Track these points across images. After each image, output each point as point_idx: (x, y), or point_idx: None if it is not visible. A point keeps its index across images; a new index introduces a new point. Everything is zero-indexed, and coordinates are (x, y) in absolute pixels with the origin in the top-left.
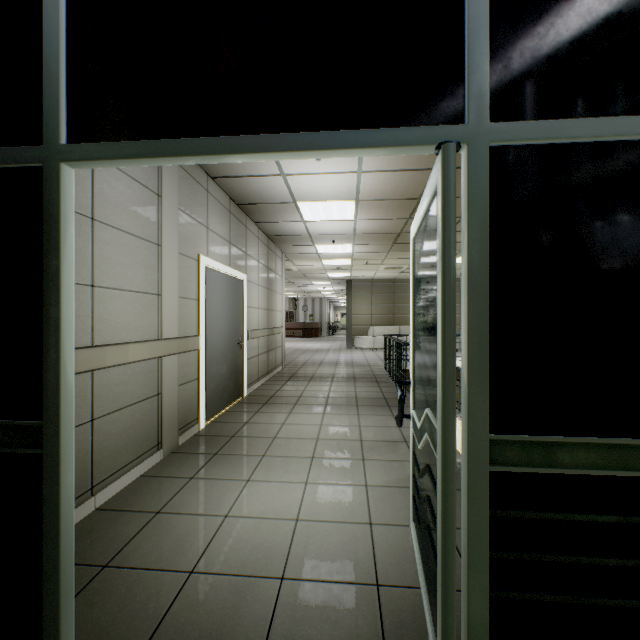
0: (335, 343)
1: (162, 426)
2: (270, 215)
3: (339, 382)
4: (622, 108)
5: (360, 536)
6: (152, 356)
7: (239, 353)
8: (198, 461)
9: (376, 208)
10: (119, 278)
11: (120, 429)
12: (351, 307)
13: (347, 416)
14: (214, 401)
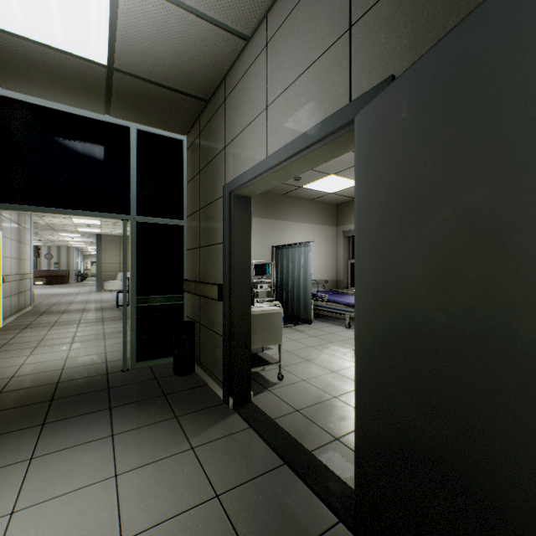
0: (85, 288)
1: None
2: None
3: (90, 312)
4: (171, 216)
5: (101, 356)
6: None
7: None
8: None
9: None
10: None
11: None
12: (101, 257)
13: (96, 326)
14: None
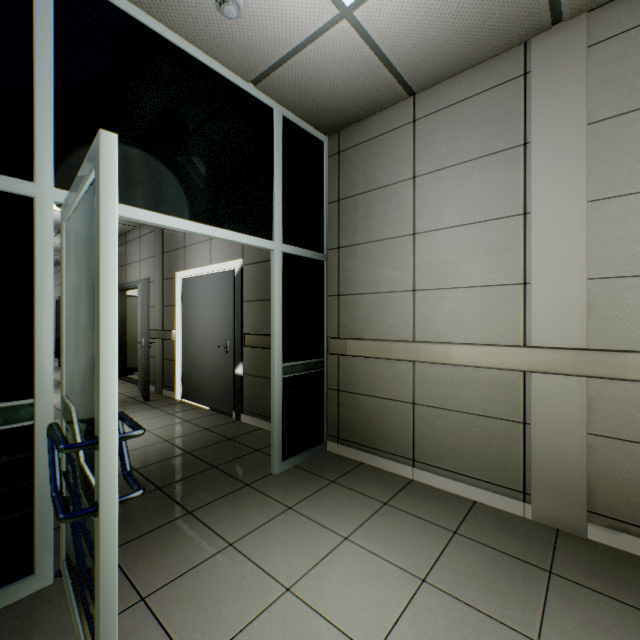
0: None
1: (530, 472)
2: None
3: None
4: None
5: (196, 634)
6: (496, 365)
7: None
8: (514, 545)
9: None
10: (446, 277)
11: (447, 429)
12: None
13: None
14: None
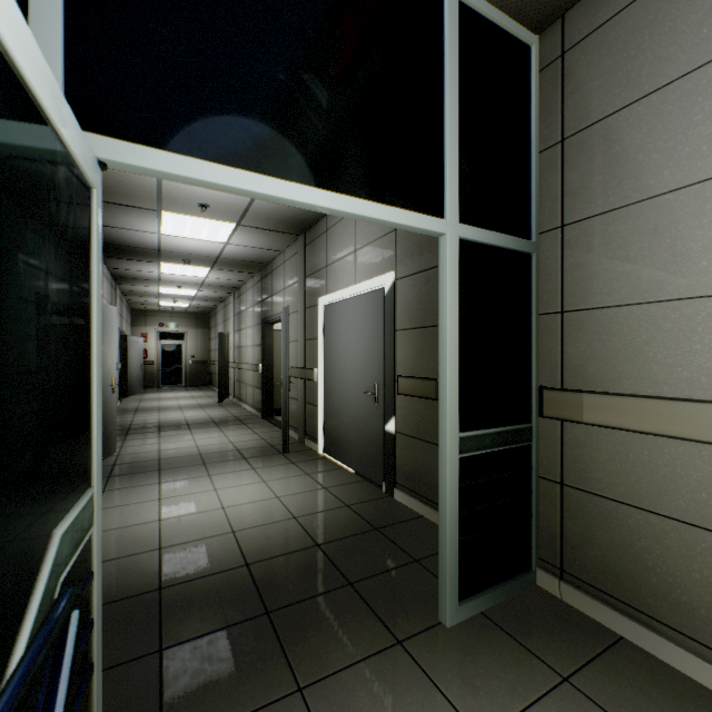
0: None
1: None
2: None
3: None
4: None
5: None
6: None
7: None
8: None
9: None
10: None
11: None
12: None
13: None
14: None
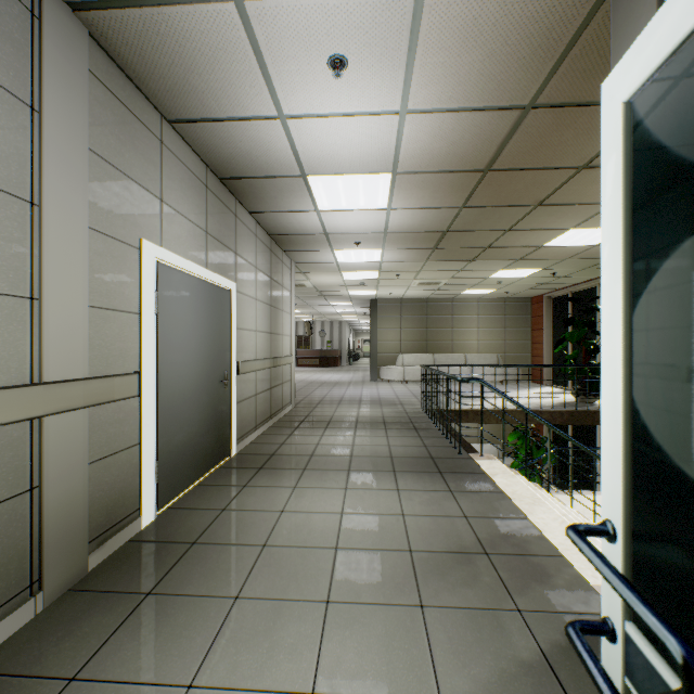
0: (357, 374)
1: (42, 548)
2: (270, 199)
3: (365, 430)
4: None
5: None
6: (5, 419)
7: (223, 395)
8: (107, 617)
9: (420, 188)
10: None
11: None
12: (376, 332)
13: (382, 493)
14: (175, 474)
